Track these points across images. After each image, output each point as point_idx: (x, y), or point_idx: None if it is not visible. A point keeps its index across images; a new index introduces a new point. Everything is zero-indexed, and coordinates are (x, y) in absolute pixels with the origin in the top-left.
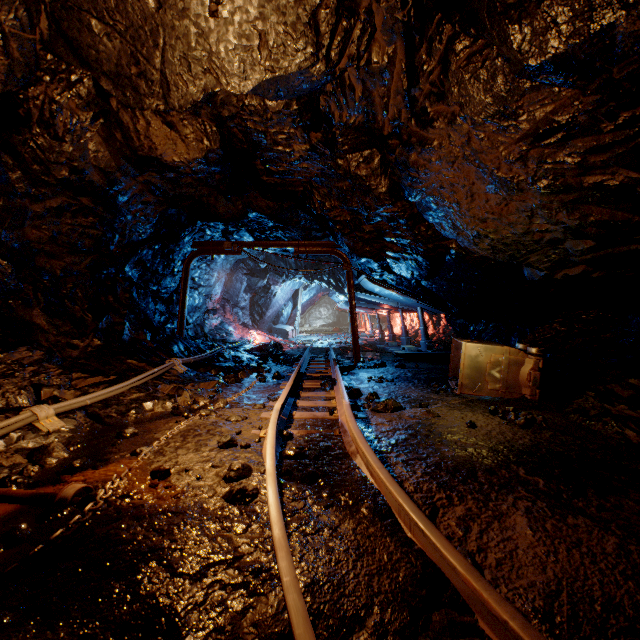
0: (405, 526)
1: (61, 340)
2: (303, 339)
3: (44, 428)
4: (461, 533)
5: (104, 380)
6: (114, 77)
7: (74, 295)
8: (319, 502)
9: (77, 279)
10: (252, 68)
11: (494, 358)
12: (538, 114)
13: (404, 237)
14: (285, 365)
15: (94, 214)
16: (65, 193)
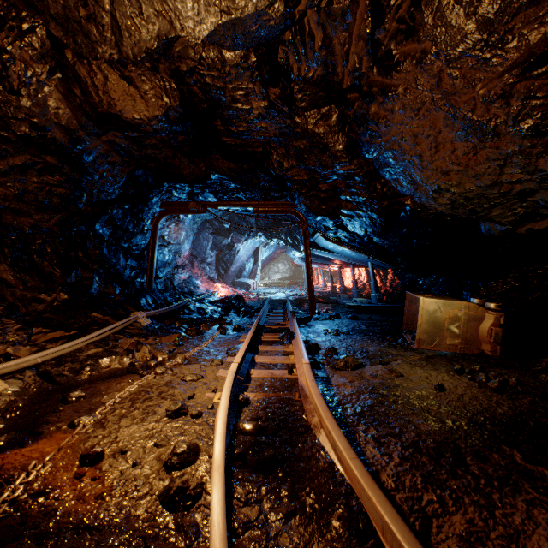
0: None
1: (27, 294)
2: (263, 291)
3: None
4: None
5: (64, 335)
6: (63, 21)
7: (43, 251)
8: (278, 507)
9: (46, 236)
10: (207, 9)
11: (453, 313)
12: (533, 37)
13: (359, 195)
14: (246, 316)
15: (60, 173)
16: (28, 151)
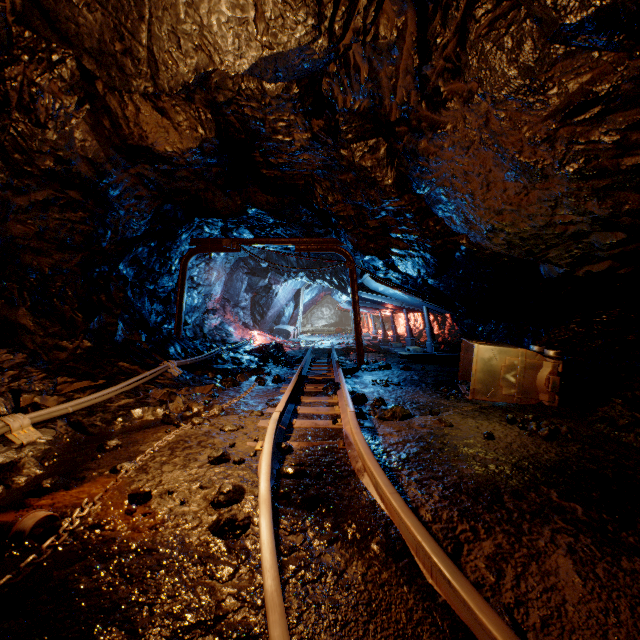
0: (425, 569)
1: (48, 342)
2: (305, 339)
3: (18, 440)
4: (493, 579)
5: (92, 385)
6: (97, 55)
7: (63, 294)
8: (321, 535)
9: (67, 277)
10: (248, 44)
11: (509, 361)
12: (571, 86)
13: (411, 233)
14: (286, 367)
15: (84, 208)
16: (51, 185)
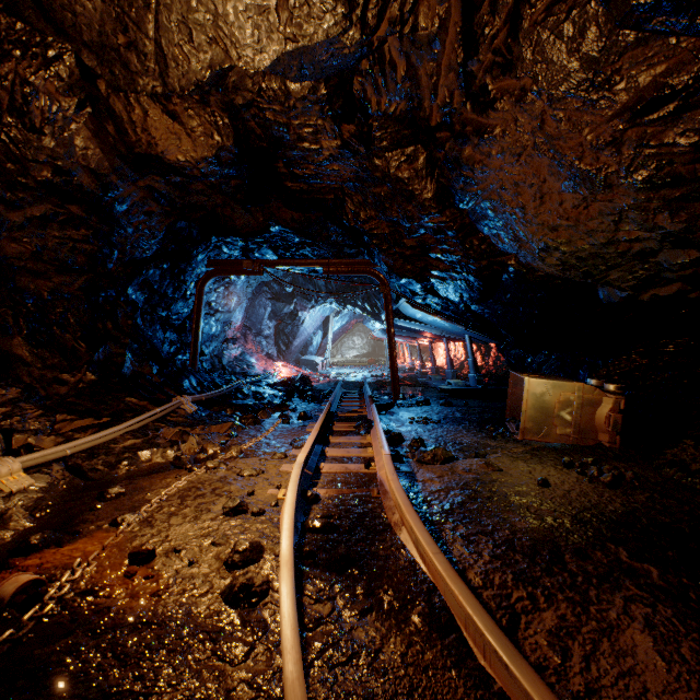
0: (476, 647)
1: (47, 374)
2: (334, 372)
3: (6, 487)
4: (557, 659)
5: (94, 423)
6: (98, 49)
7: (65, 321)
8: (352, 604)
9: (68, 303)
10: (269, 36)
11: (564, 397)
12: (642, 79)
13: (453, 252)
14: (313, 402)
15: (87, 225)
16: (49, 199)
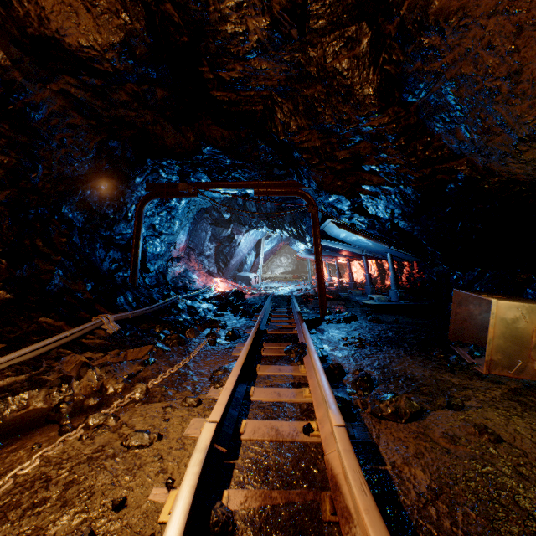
0: None
1: None
2: (265, 286)
3: None
4: None
5: None
6: None
7: None
8: None
9: None
10: None
11: None
12: None
13: (391, 161)
14: (244, 317)
15: None
16: None
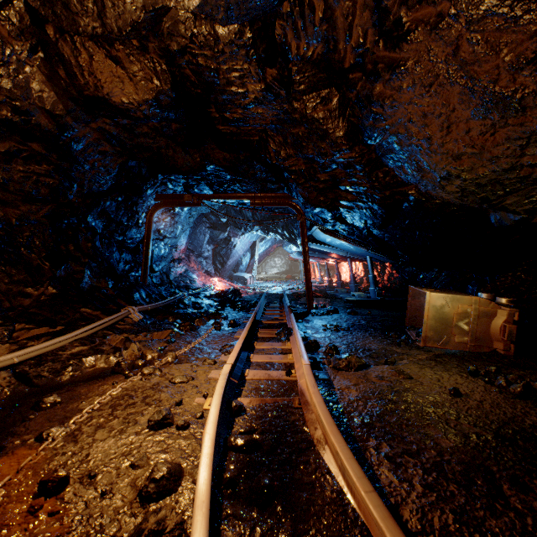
0: None
1: (13, 288)
2: (260, 285)
3: None
4: None
5: (49, 331)
6: None
7: (31, 243)
8: None
9: (34, 228)
10: None
11: (462, 309)
12: None
13: (360, 184)
14: (242, 311)
15: (48, 161)
16: (12, 137)
